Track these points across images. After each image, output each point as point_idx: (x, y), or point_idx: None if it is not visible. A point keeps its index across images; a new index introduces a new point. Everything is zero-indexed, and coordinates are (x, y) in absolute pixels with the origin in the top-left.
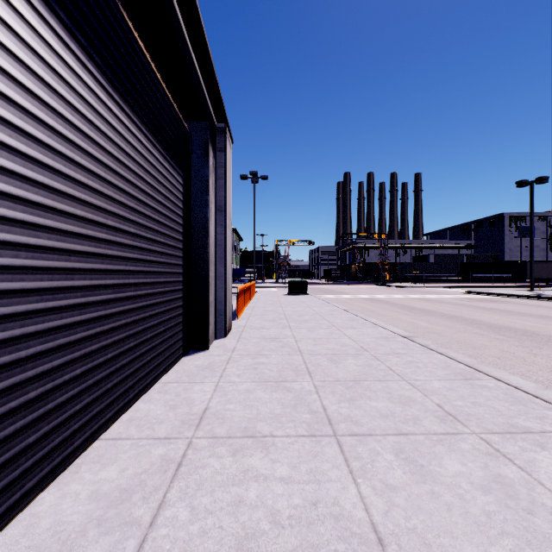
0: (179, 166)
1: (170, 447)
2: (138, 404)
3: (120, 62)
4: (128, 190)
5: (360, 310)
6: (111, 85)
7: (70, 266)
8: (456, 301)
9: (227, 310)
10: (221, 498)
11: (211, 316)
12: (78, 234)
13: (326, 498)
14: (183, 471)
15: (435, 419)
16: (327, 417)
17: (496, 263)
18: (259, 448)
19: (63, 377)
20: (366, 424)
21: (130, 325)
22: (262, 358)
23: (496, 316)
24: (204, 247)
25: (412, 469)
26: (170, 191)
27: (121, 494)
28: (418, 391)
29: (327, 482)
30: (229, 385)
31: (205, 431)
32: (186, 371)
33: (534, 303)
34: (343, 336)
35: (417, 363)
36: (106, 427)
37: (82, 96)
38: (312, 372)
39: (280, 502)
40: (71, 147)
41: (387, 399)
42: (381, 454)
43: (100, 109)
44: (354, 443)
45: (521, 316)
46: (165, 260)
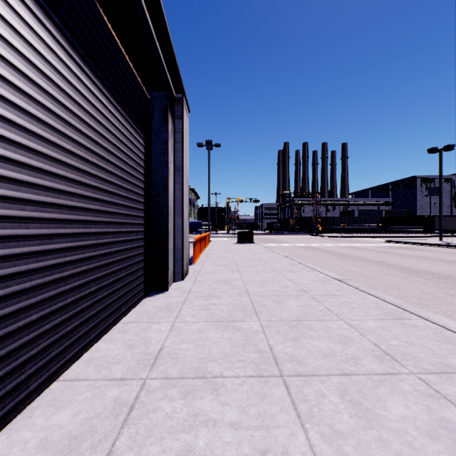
0: (141, 129)
1: (124, 388)
2: (99, 344)
3: (80, 26)
4: (89, 146)
5: (298, 257)
6: (71, 46)
7: (24, 214)
8: (378, 249)
9: (184, 257)
10: (169, 447)
11: (170, 261)
12: (34, 184)
13: (275, 446)
14: (134, 415)
15: (374, 359)
16: (273, 357)
17: (409, 217)
18: (209, 390)
19: (16, 323)
20: (311, 364)
21: (91, 271)
22: (214, 299)
23: (413, 262)
24: (164, 202)
25: (358, 413)
26: (132, 151)
27: (69, 442)
28: (355, 330)
29: (275, 428)
30: (184, 324)
31: (159, 372)
32: (146, 311)
33: (443, 250)
34: (285, 279)
35: (351, 304)
36: (65, 368)
37: (38, 51)
38: (259, 312)
39: (229, 451)
40: (25, 98)
41: (328, 339)
42: (327, 396)
43: (59, 67)
44: (299, 384)
45: (434, 261)
46: (126, 212)
